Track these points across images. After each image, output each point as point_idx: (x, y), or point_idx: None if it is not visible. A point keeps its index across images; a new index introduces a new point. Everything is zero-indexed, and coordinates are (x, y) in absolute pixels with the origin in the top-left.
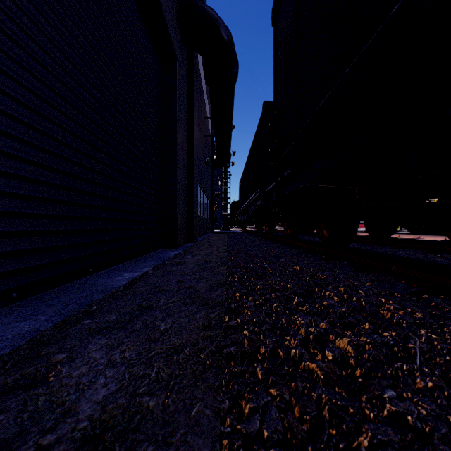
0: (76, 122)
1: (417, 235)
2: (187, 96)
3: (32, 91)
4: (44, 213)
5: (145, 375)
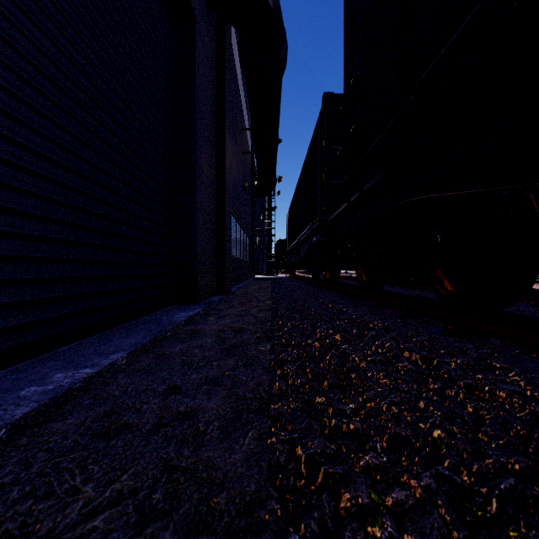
0: None
1: None
2: (215, 87)
3: None
4: None
5: None
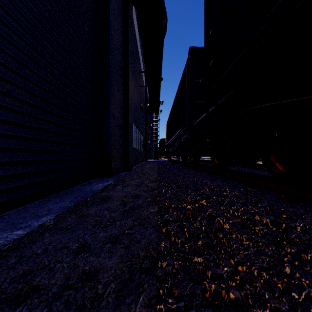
0: None
1: None
2: (123, 43)
3: None
4: None
5: None
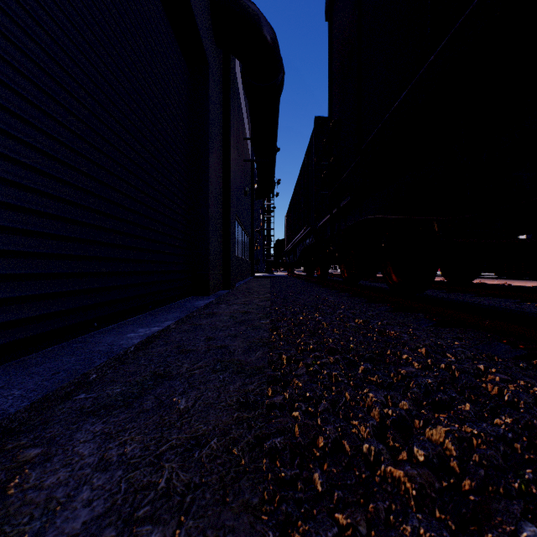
0: (75, 134)
1: (503, 279)
2: (222, 110)
3: (11, 88)
4: (29, 251)
5: (150, 485)
